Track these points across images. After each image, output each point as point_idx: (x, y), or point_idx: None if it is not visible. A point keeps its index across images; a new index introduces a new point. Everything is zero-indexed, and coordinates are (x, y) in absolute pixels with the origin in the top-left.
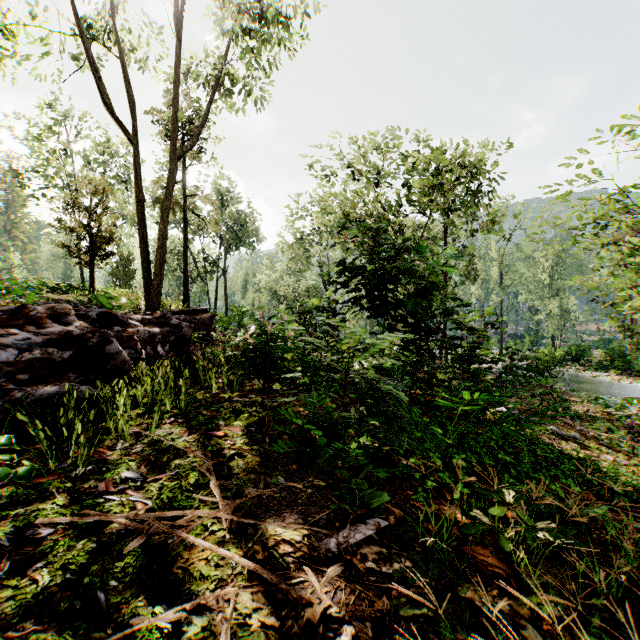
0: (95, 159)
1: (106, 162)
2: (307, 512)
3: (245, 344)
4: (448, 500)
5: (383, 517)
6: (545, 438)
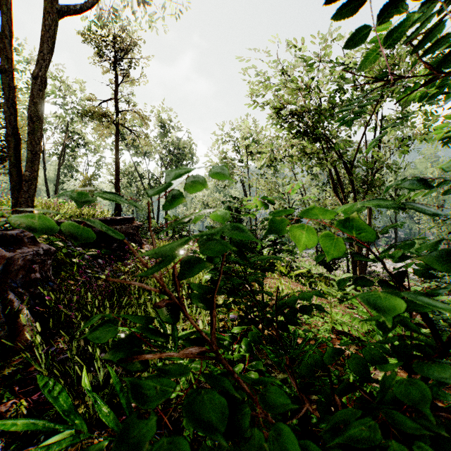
0: (53, 91)
1: (63, 94)
2: None
3: None
4: None
5: None
6: None
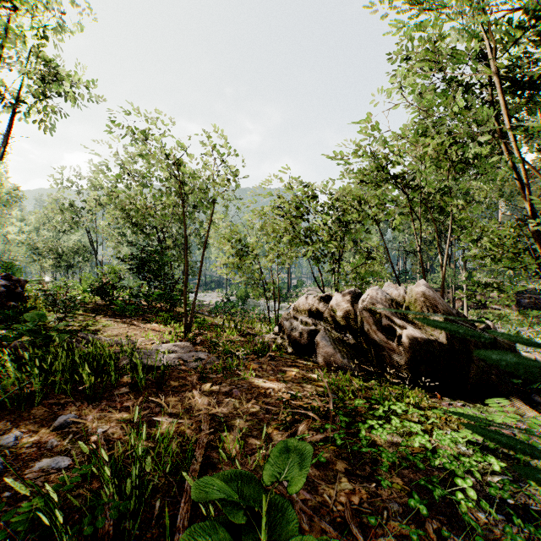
0: None
1: None
2: (122, 319)
3: (96, 286)
4: (155, 318)
5: (139, 318)
6: (200, 315)
